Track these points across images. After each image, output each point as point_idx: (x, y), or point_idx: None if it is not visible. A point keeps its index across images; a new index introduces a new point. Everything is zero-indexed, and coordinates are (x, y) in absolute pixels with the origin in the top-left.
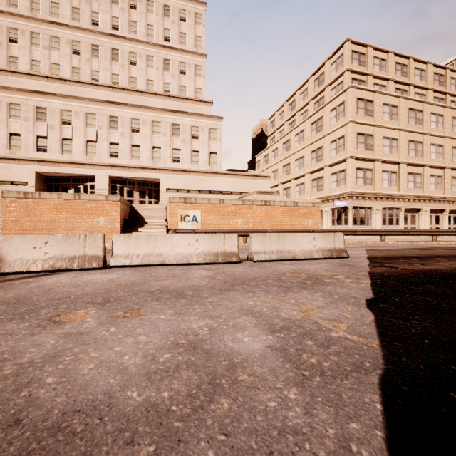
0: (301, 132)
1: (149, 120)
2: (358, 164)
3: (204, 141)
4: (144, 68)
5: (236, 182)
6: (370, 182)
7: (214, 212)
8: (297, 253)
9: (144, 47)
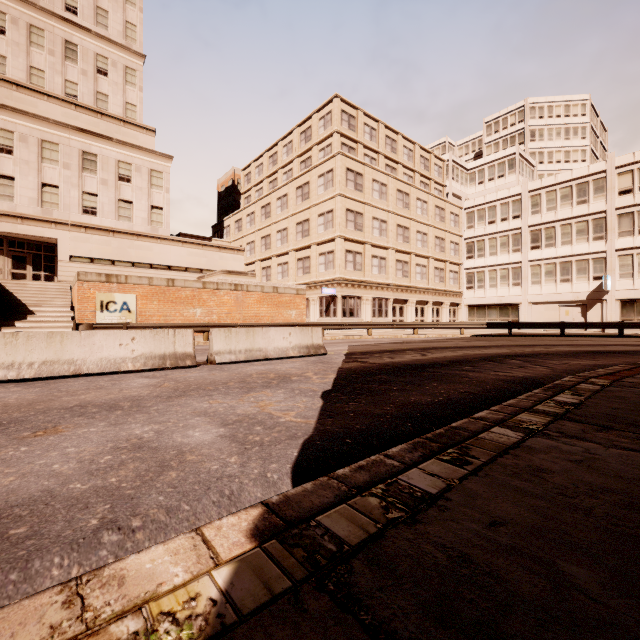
0: (285, 196)
1: (34, 137)
2: (348, 246)
3: (142, 188)
4: (24, 45)
5: (193, 254)
6: (360, 268)
7: (159, 298)
8: (270, 351)
9: (23, 8)
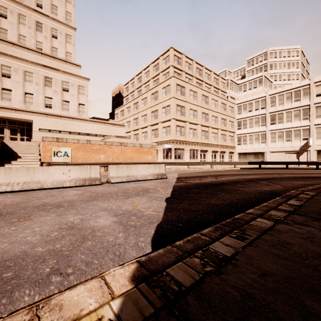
0: (145, 98)
1: (21, 69)
2: (177, 123)
3: (74, 94)
4: (16, 24)
5: (100, 127)
6: (183, 134)
7: (83, 149)
8: (138, 177)
9: (15, 5)
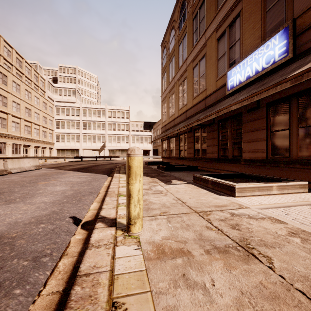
0: None
1: None
2: None
3: None
4: None
5: None
6: (5, 127)
7: None
8: (26, 168)
9: None
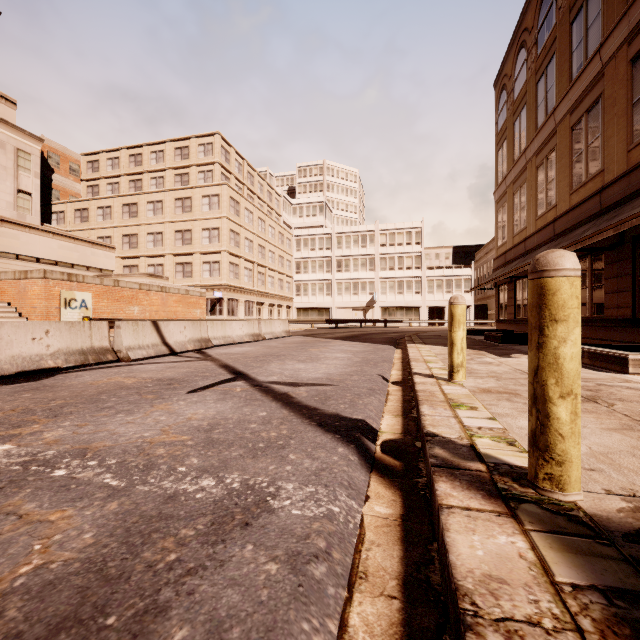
0: (159, 202)
1: None
2: (231, 259)
3: (7, 167)
4: None
5: (65, 247)
6: (237, 277)
7: (108, 297)
8: (277, 333)
9: None
